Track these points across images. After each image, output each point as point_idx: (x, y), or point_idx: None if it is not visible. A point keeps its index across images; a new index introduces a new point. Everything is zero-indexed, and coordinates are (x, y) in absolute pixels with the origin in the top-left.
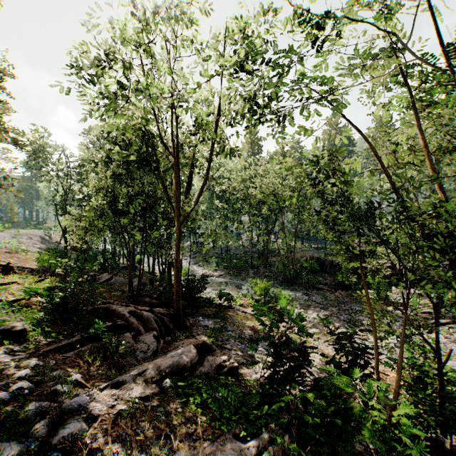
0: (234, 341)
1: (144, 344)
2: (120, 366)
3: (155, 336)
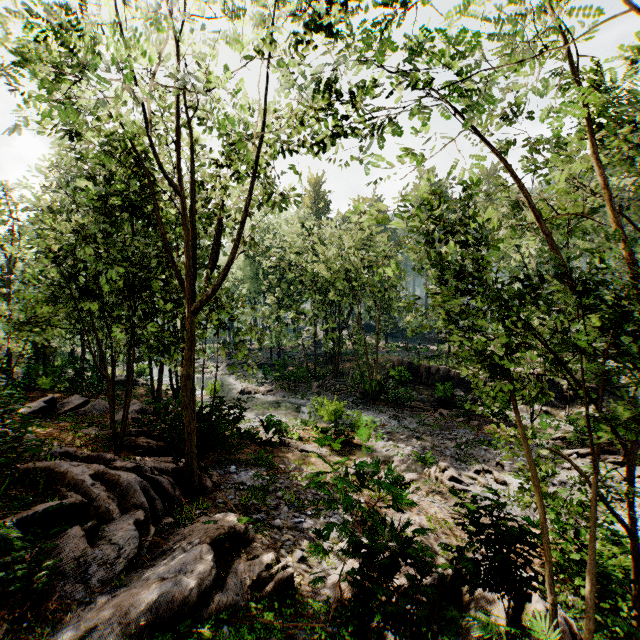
0: (287, 510)
1: (112, 545)
2: (41, 614)
3: (140, 522)
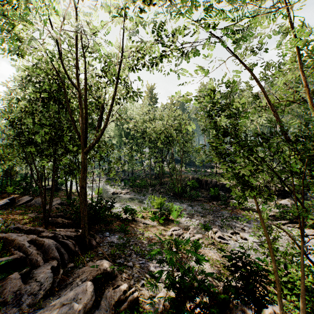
0: (135, 256)
1: (37, 282)
2: None
3: (54, 267)
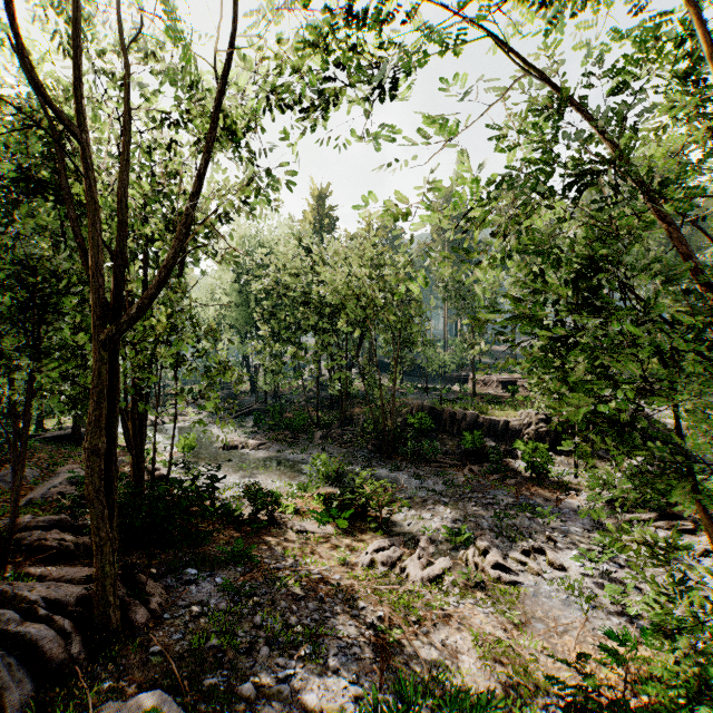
0: (267, 652)
1: None
2: None
3: None
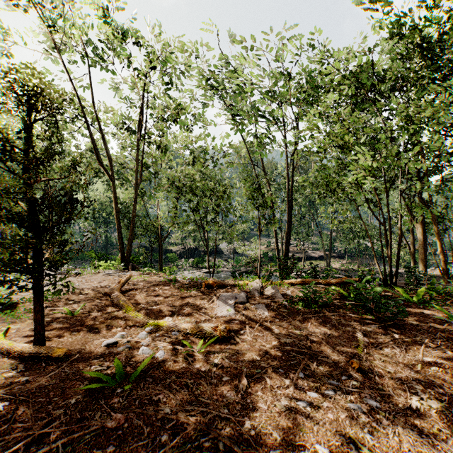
0: None
1: None
2: None
3: None
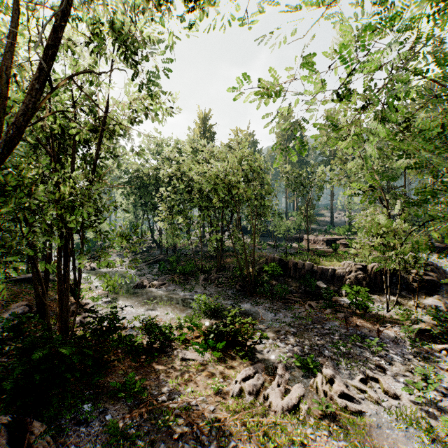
0: None
1: None
2: None
3: None
